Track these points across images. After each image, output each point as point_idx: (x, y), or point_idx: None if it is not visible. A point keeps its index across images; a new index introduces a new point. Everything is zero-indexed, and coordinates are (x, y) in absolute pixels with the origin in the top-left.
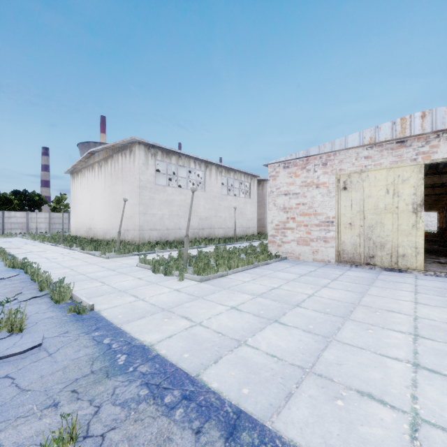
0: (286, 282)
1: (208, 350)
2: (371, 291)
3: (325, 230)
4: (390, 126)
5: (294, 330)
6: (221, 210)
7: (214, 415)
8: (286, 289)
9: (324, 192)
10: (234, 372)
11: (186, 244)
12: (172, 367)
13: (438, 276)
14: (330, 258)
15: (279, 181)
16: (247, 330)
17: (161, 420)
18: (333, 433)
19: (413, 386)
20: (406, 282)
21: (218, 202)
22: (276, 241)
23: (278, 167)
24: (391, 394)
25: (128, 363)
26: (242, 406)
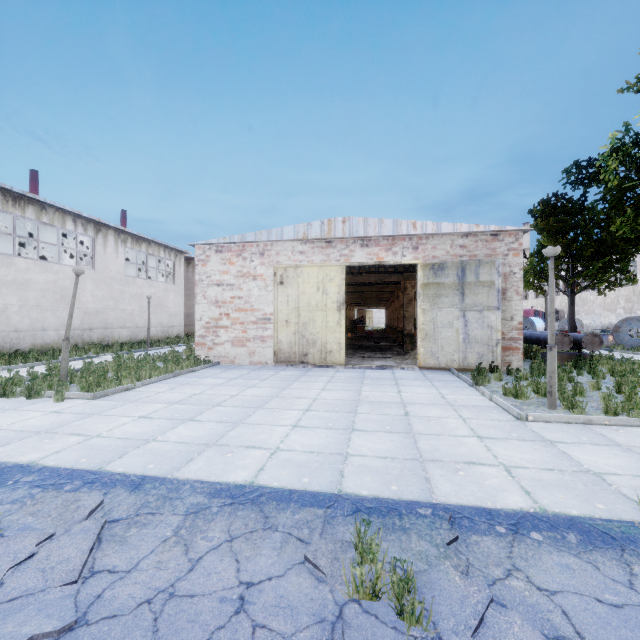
0: (211, 387)
1: (111, 452)
2: (293, 385)
3: (262, 329)
4: (319, 225)
5: (208, 423)
6: (124, 300)
7: (120, 484)
8: (209, 393)
9: (261, 285)
10: (140, 459)
11: (66, 351)
12: (68, 470)
13: (354, 368)
14: (268, 359)
15: (211, 268)
16: (158, 431)
17: (66, 495)
18: (218, 468)
19: (285, 437)
20: (327, 375)
21: (119, 288)
22: (206, 343)
23: (209, 250)
24: (268, 443)
25: (3, 480)
26: (147, 474)
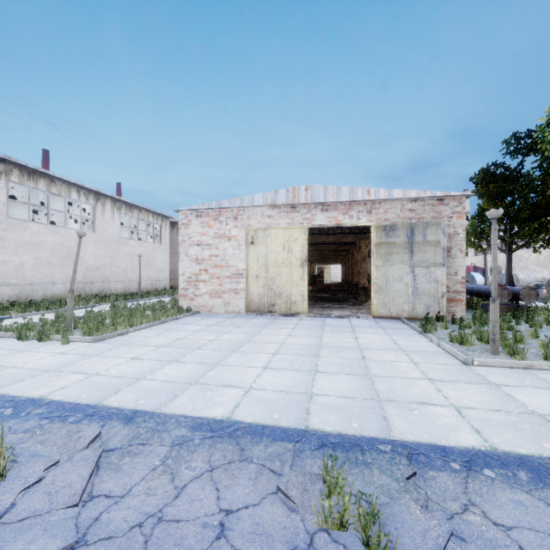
0: (192, 333)
1: (108, 388)
2: (263, 332)
3: (236, 282)
4: (285, 193)
5: (190, 364)
6: (119, 258)
7: (115, 417)
8: (191, 338)
9: (235, 245)
10: (133, 395)
11: (71, 301)
12: (71, 404)
13: (315, 317)
14: (240, 308)
15: (192, 231)
16: (147, 371)
17: (69, 426)
18: (199, 404)
19: (257, 377)
20: (292, 323)
21: (115, 248)
22: (188, 294)
23: (190, 215)
24: (242, 383)
25: (18, 412)
26: (138, 409)
